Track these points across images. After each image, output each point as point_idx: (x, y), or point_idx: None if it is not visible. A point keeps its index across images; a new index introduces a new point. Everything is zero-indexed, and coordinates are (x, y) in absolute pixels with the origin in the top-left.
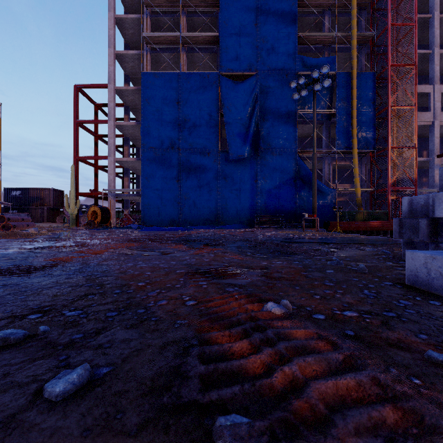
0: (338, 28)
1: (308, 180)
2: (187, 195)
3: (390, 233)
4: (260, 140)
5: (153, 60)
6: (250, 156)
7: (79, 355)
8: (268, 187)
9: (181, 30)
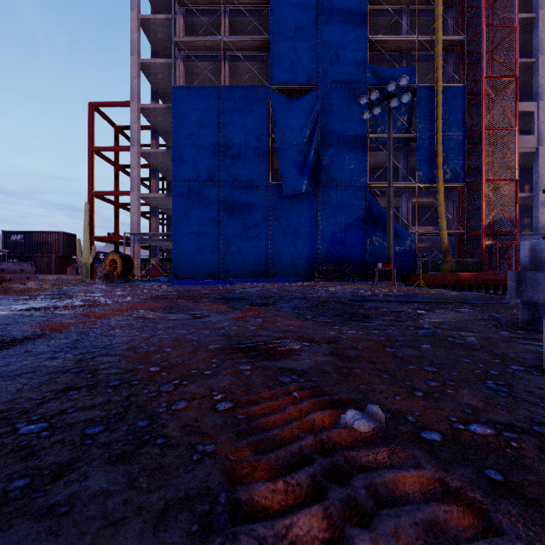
0: (418, 30)
1: (381, 221)
2: (230, 240)
3: (485, 288)
4: (321, 171)
5: (187, 71)
6: (309, 191)
7: (2, 537)
8: (332, 229)
9: (222, 34)
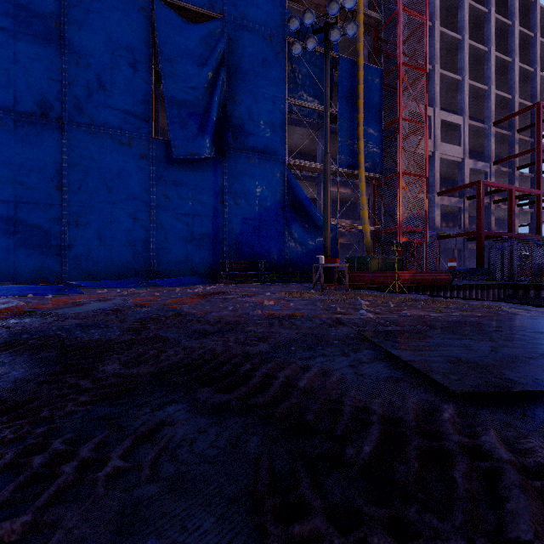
0: None
1: (302, 207)
2: (83, 218)
3: (422, 289)
4: (229, 132)
5: None
6: (212, 158)
7: None
8: (243, 214)
9: None
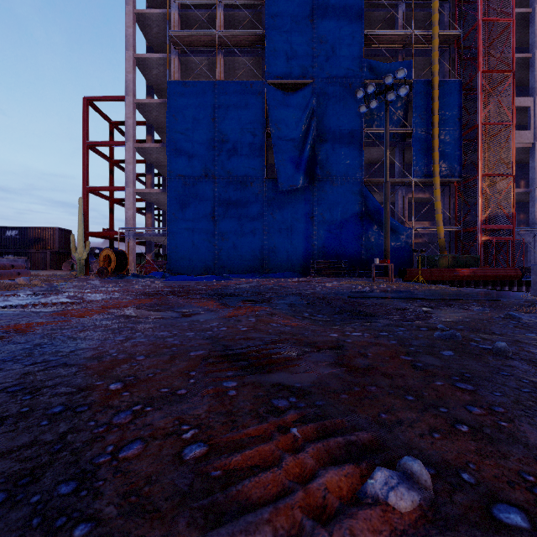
0: (414, 26)
1: (377, 216)
2: (225, 235)
3: (483, 284)
4: (317, 166)
5: (182, 66)
6: (305, 187)
7: None
8: (327, 225)
9: (218, 29)
